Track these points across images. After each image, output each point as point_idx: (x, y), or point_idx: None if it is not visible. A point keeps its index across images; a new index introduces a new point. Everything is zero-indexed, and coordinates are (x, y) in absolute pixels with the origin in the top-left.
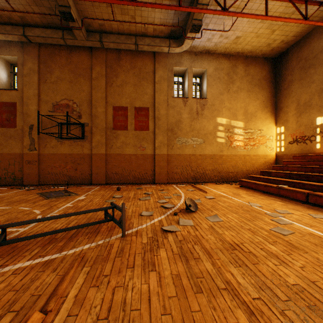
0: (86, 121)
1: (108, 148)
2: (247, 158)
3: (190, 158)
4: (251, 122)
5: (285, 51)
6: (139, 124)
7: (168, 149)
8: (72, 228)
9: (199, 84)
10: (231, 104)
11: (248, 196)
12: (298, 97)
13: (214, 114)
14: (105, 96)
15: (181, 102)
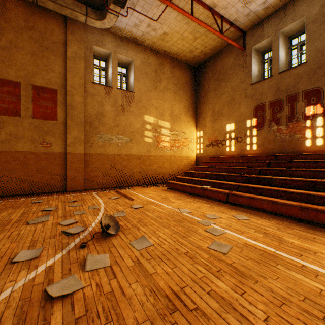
0: None
1: None
2: (173, 159)
3: (114, 159)
4: (177, 124)
5: (203, 62)
6: (41, 111)
7: (86, 147)
8: None
9: (125, 74)
10: (159, 103)
11: (176, 199)
12: (213, 105)
13: (142, 111)
14: None
15: (103, 90)
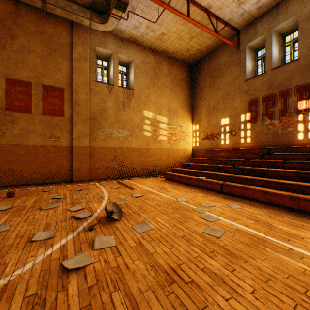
0: None
1: None
2: (170, 151)
3: (116, 152)
4: (174, 118)
5: (199, 60)
6: (50, 108)
7: (90, 140)
8: None
9: (125, 73)
10: (157, 99)
11: (173, 189)
12: (208, 100)
13: (141, 107)
14: None
15: (106, 88)
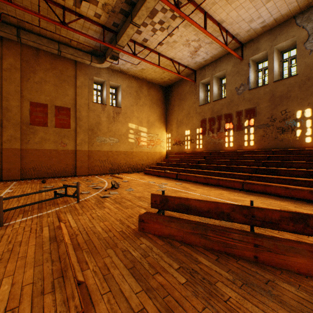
0: None
1: (24, 143)
2: (149, 154)
3: (108, 154)
4: (152, 129)
5: (171, 85)
6: (60, 122)
7: (89, 146)
8: (40, 202)
9: (115, 94)
10: (139, 114)
11: (149, 178)
12: (177, 116)
13: (127, 120)
14: (20, 89)
15: (100, 107)
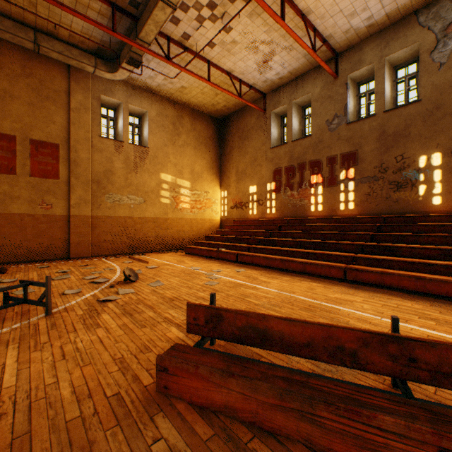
0: None
1: None
2: (194, 222)
3: (126, 222)
4: (198, 183)
5: (228, 116)
6: (40, 168)
7: (93, 208)
8: None
9: (138, 126)
10: (178, 159)
11: (192, 261)
12: (237, 164)
13: (158, 169)
14: None
15: (113, 145)
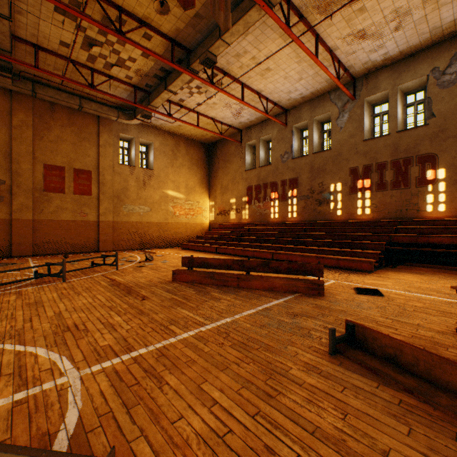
0: (1, 177)
1: (37, 213)
2: (188, 225)
3: (137, 225)
4: (191, 195)
5: (215, 142)
6: (80, 188)
7: (115, 216)
8: (84, 268)
9: (145, 153)
10: (176, 177)
11: (186, 253)
12: (222, 180)
13: (161, 185)
14: (32, 150)
15: (128, 169)
